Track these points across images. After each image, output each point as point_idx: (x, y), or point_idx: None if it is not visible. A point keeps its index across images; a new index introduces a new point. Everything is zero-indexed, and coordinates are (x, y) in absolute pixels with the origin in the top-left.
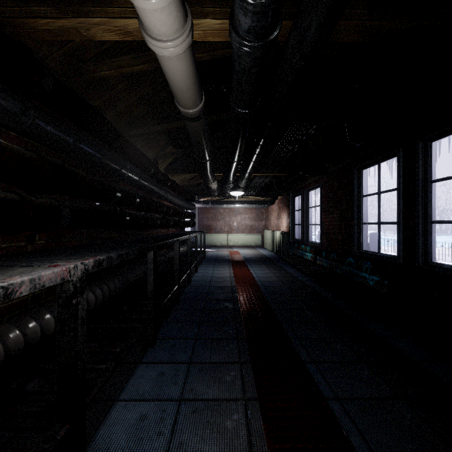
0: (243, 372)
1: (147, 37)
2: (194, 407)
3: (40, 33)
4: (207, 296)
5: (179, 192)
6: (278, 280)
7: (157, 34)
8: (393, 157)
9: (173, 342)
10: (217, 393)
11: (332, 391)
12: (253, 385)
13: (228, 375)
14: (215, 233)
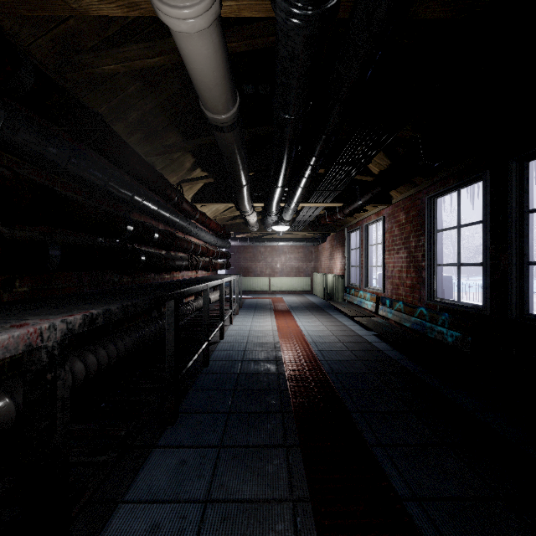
0: (290, 460)
1: (156, 1)
2: (225, 511)
3: (14, 5)
4: (244, 356)
5: (210, 226)
6: (332, 334)
7: None
8: (476, 182)
9: (199, 418)
10: (255, 490)
11: (409, 488)
12: (304, 478)
13: (270, 464)
14: (255, 276)
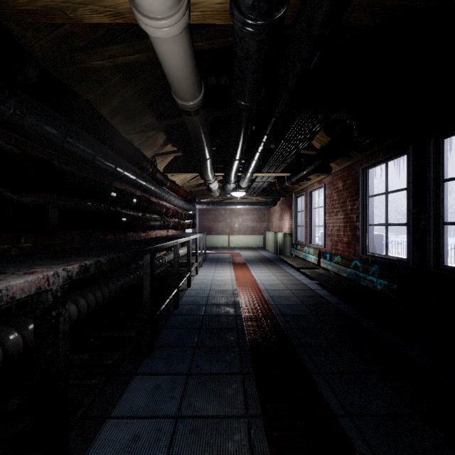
0: (245, 385)
1: (138, 14)
2: (192, 425)
3: (22, 14)
4: (207, 301)
5: (179, 192)
6: (281, 283)
7: (149, 10)
8: (401, 156)
9: (171, 351)
10: (217, 408)
11: (343, 407)
12: (257, 399)
13: (229, 388)
14: (216, 235)
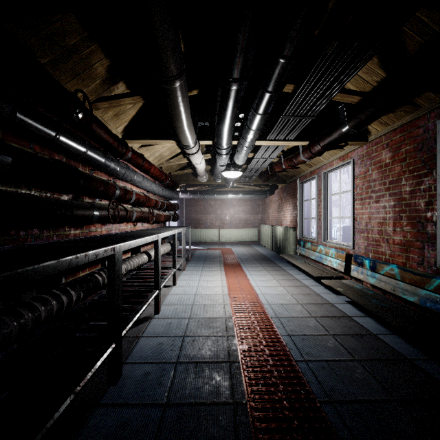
0: None
1: None
2: None
3: None
4: (181, 350)
5: (152, 172)
6: (295, 301)
7: None
8: None
9: None
10: None
11: None
12: None
13: None
14: (205, 228)
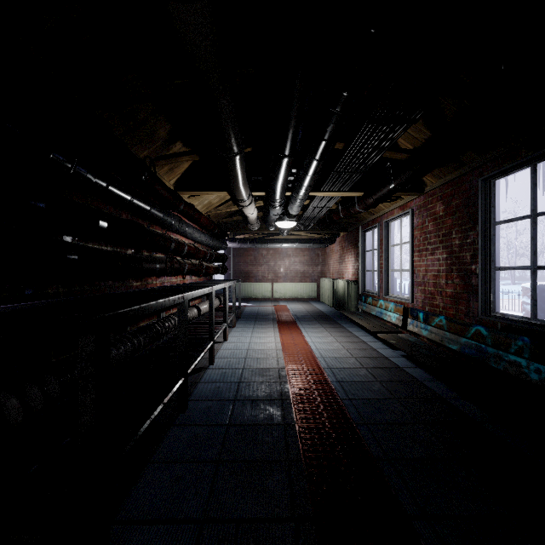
0: None
1: None
2: None
3: None
4: (237, 392)
5: (201, 222)
6: (350, 355)
7: None
8: None
9: (148, 538)
10: None
11: None
12: None
13: None
14: (256, 282)
